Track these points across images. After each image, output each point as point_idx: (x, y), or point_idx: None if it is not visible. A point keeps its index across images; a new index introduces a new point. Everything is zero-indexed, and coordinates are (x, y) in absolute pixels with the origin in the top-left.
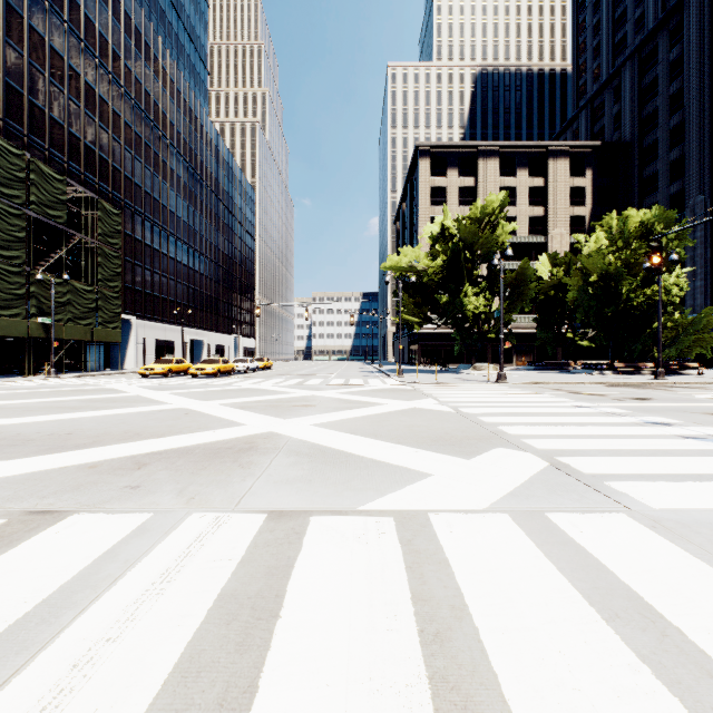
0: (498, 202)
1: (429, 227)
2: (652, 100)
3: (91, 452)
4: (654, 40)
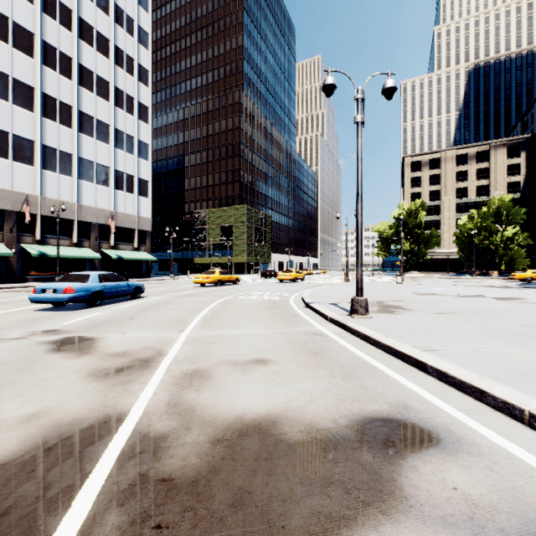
0: (419, 204)
1: (395, 211)
2: None
3: None
4: None
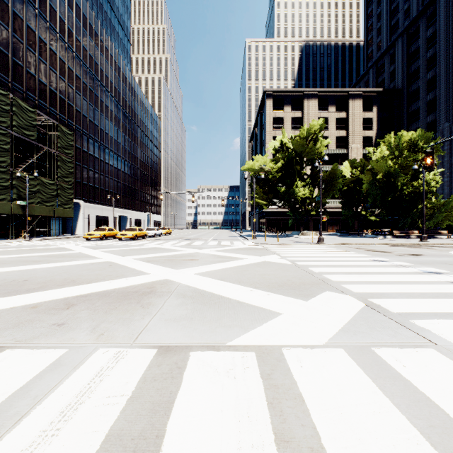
0: (318, 126)
1: (273, 143)
2: (415, 62)
3: (36, 295)
4: (417, 23)
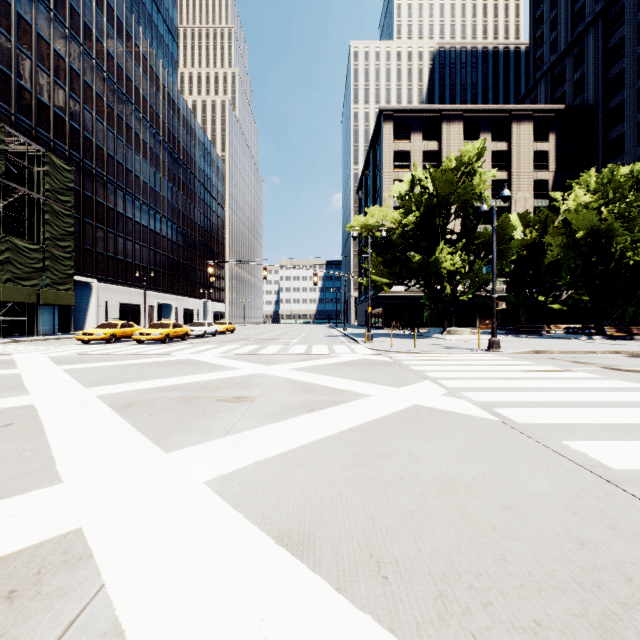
0: (475, 151)
1: (397, 184)
2: (617, 62)
3: None
4: (620, 1)
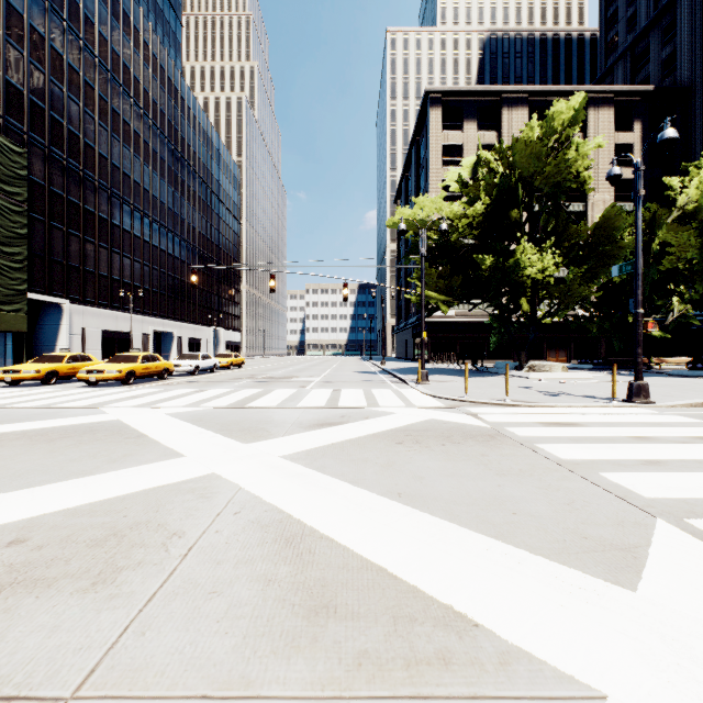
0: (570, 113)
1: (454, 171)
2: None
3: None
4: None
